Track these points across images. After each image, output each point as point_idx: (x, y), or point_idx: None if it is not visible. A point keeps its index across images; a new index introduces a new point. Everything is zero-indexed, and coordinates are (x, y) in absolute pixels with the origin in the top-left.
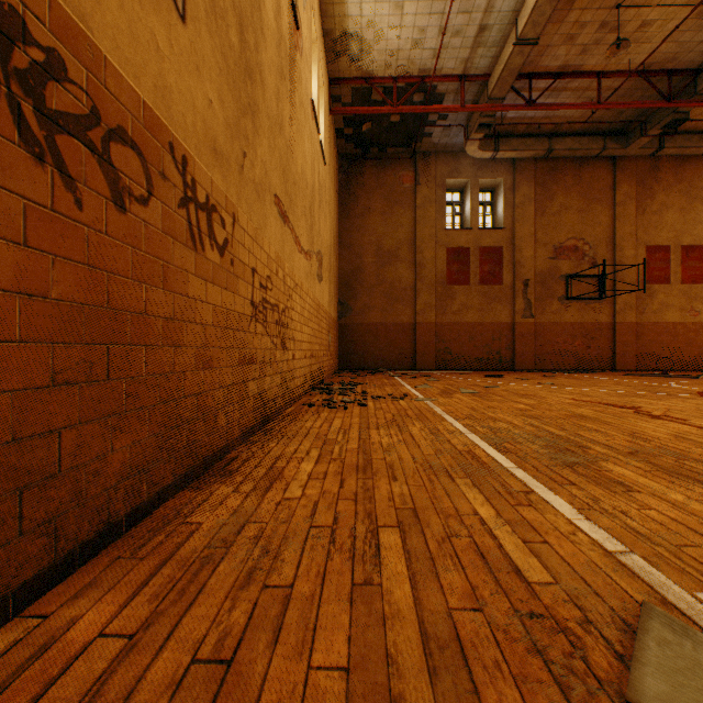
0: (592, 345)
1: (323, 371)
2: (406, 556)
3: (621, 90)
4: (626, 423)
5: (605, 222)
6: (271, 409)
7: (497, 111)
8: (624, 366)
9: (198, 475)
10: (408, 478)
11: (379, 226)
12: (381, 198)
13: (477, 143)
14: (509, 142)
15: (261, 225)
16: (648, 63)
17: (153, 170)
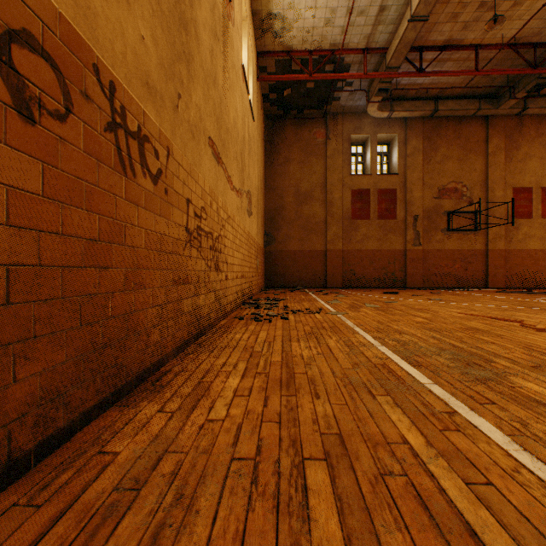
0: (469, 268)
1: (252, 289)
2: (338, 505)
3: (494, 60)
4: (517, 336)
5: (480, 169)
6: (206, 322)
7: (393, 78)
8: (495, 284)
9: (128, 391)
10: (330, 395)
11: (297, 173)
12: (299, 150)
13: (376, 105)
14: (402, 104)
15: (196, 162)
16: (518, 37)
17: (72, 87)
